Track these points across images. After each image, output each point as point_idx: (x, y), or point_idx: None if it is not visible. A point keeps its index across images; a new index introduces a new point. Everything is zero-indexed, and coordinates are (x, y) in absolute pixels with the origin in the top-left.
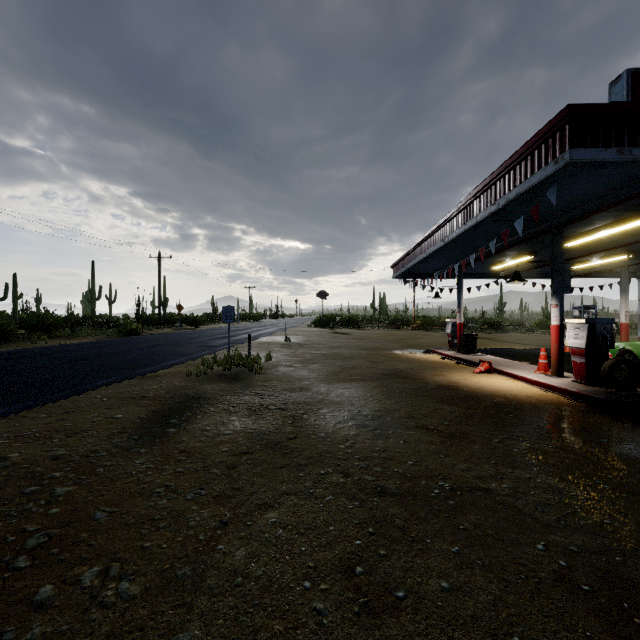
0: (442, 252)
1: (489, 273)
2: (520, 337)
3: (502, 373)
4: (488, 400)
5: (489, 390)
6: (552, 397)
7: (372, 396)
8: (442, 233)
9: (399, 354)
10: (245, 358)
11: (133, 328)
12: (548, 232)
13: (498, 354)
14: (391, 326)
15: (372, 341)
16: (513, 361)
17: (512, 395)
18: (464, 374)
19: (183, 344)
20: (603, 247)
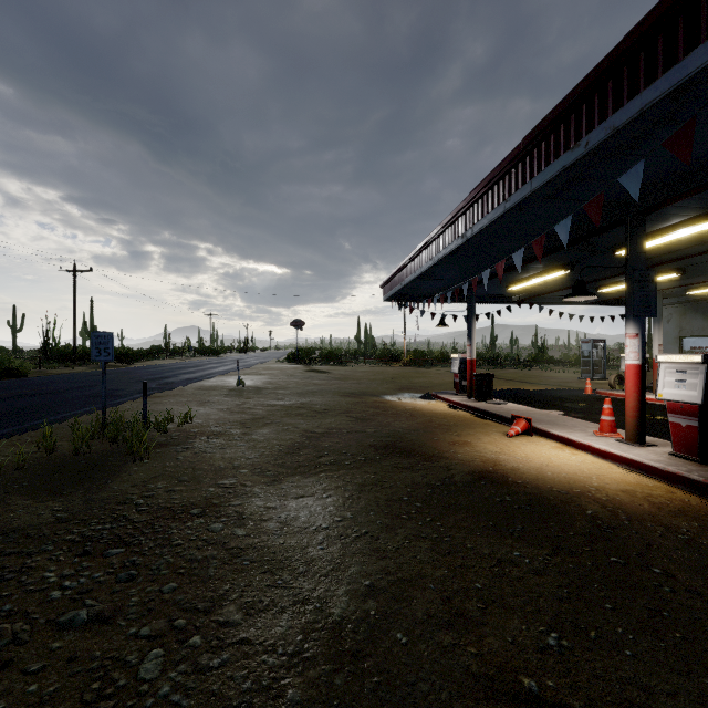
0: (453, 261)
1: (500, 297)
2: (523, 374)
3: (546, 435)
4: (576, 513)
5: (556, 479)
6: (661, 490)
7: (356, 521)
8: (461, 225)
9: (393, 402)
10: (134, 424)
11: (13, 367)
12: (617, 225)
13: (515, 399)
14: (379, 362)
15: (357, 382)
16: (548, 412)
17: (602, 491)
18: (495, 439)
19: (69, 393)
20: (658, 259)
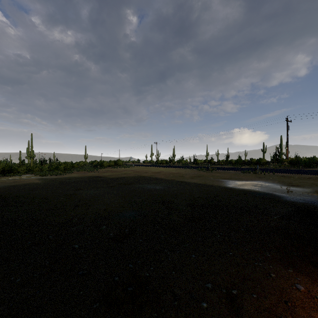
0: None
1: None
2: None
3: None
4: None
5: None
6: None
7: None
8: None
9: None
10: None
11: None
12: None
13: None
14: None
15: None
16: None
17: None
18: None
19: None
20: None
